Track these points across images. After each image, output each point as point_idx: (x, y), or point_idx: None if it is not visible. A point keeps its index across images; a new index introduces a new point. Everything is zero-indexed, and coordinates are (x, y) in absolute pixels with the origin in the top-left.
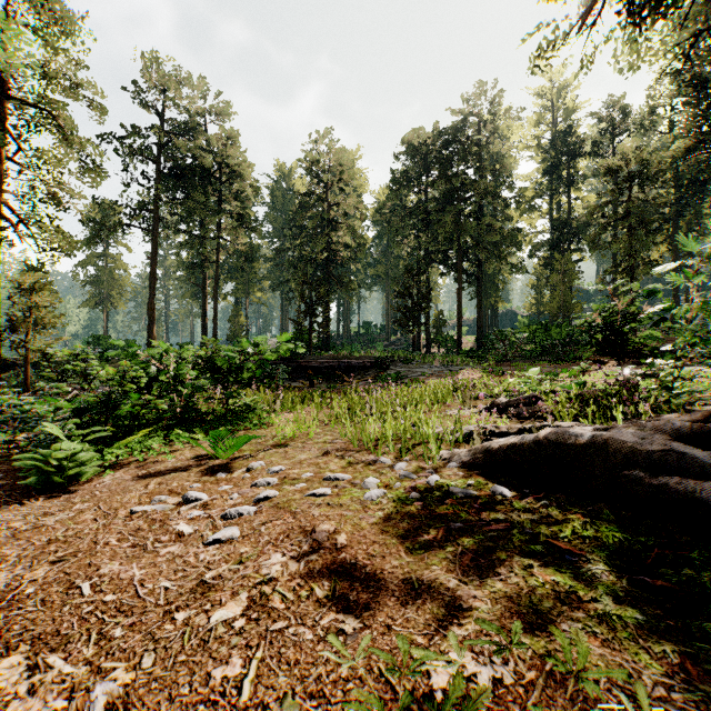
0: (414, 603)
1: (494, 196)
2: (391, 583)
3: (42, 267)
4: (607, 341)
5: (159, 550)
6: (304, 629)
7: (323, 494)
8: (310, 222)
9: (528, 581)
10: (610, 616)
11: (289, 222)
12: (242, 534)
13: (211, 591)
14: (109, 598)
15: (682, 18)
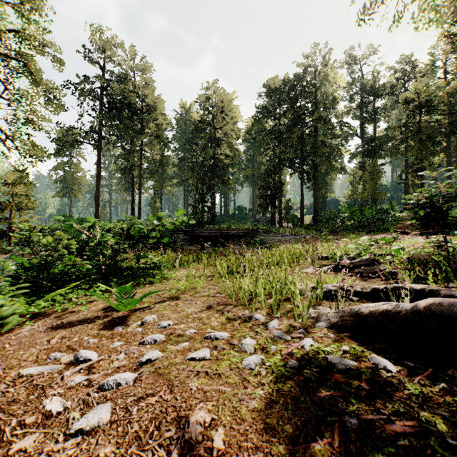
0: None
1: (326, 121)
2: None
3: (26, 170)
4: (429, 216)
5: (14, 442)
6: None
7: (203, 359)
8: (202, 140)
9: None
10: None
11: (188, 140)
12: (111, 419)
13: None
14: None
15: None
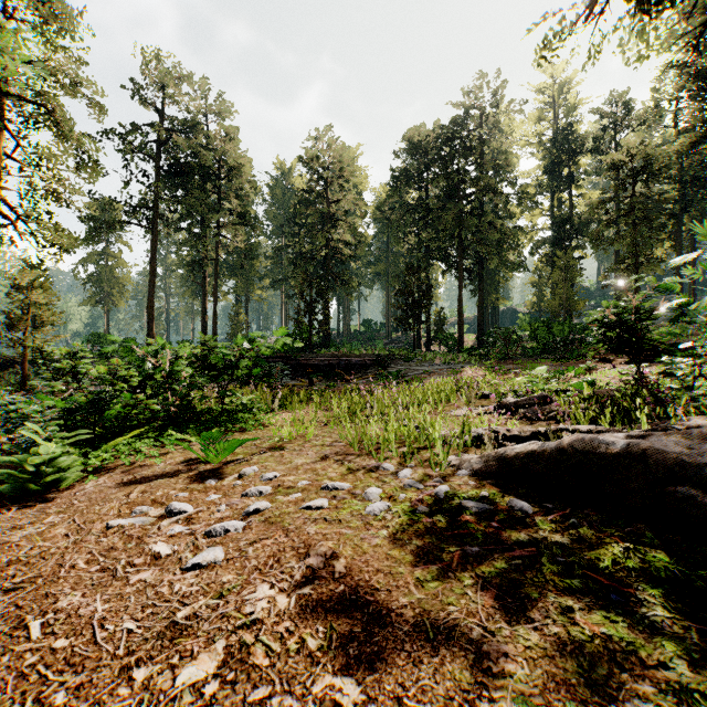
0: (430, 662)
1: (496, 192)
2: (400, 630)
3: (42, 264)
4: (621, 338)
5: (130, 576)
6: (292, 700)
7: (320, 507)
8: (310, 220)
9: (571, 633)
10: (689, 691)
11: (289, 220)
12: (226, 557)
13: (182, 636)
14: (60, 643)
15: (689, 9)
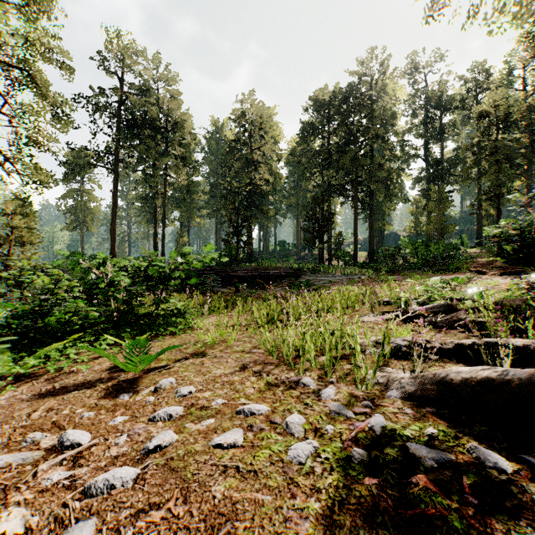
0: None
1: (384, 140)
2: None
3: (29, 198)
4: (519, 251)
5: None
6: None
7: (233, 445)
8: (237, 162)
9: None
10: None
11: (221, 163)
12: None
13: None
14: None
15: None
